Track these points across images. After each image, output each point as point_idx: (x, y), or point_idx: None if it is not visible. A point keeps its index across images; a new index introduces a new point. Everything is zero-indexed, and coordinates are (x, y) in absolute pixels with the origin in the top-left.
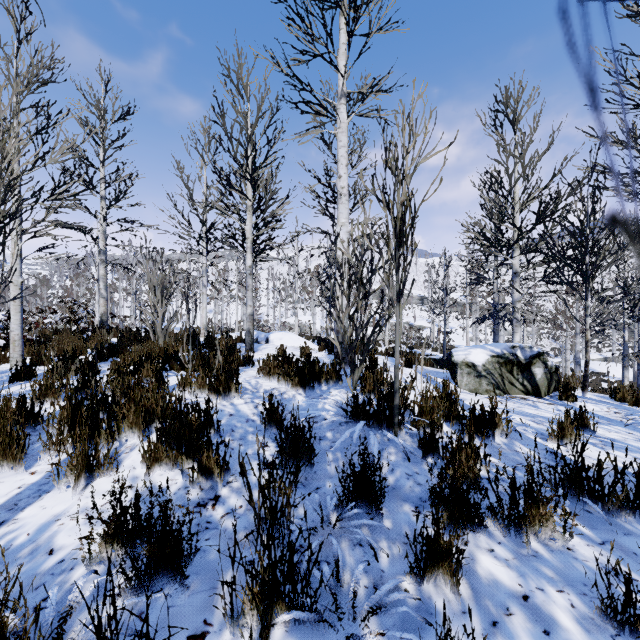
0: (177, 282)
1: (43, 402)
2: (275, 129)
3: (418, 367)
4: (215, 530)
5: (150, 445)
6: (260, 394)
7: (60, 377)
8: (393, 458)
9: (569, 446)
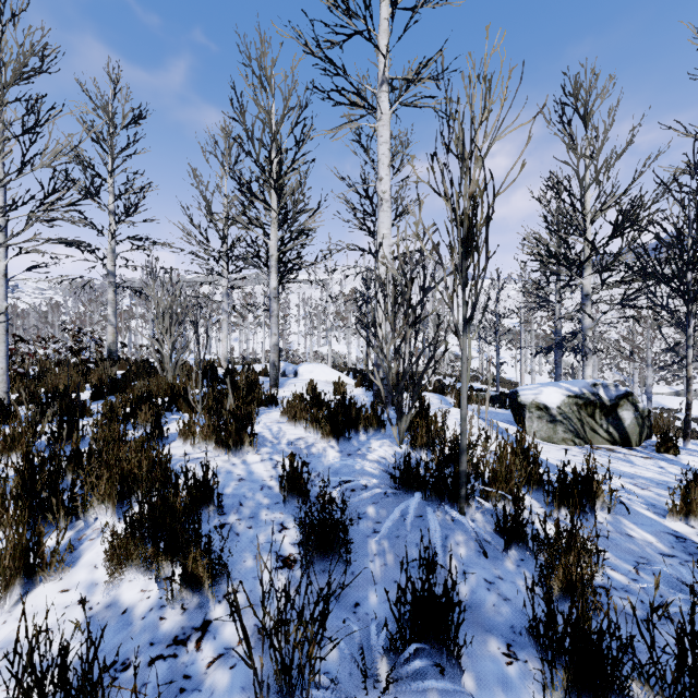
0: (198, 308)
1: (0, 460)
2: (304, 126)
3: (472, 407)
4: (195, 694)
5: (112, 540)
6: (282, 447)
7: (44, 421)
8: (463, 552)
9: (697, 526)
